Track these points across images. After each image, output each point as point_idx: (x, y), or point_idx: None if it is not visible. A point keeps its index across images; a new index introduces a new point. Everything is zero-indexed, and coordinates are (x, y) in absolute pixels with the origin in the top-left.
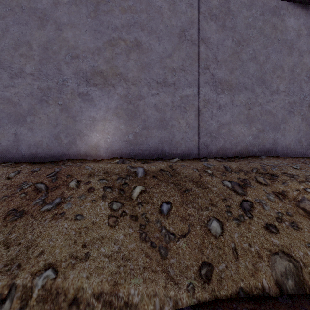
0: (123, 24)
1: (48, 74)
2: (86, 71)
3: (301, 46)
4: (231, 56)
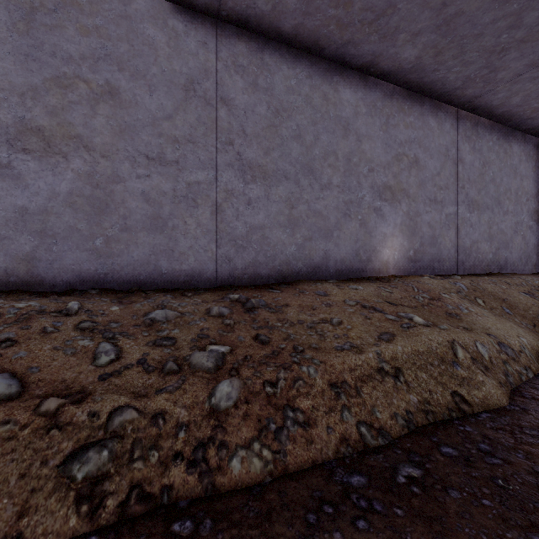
0: (406, 139)
1: (350, 187)
2: (379, 186)
3: (521, 171)
4: (479, 177)
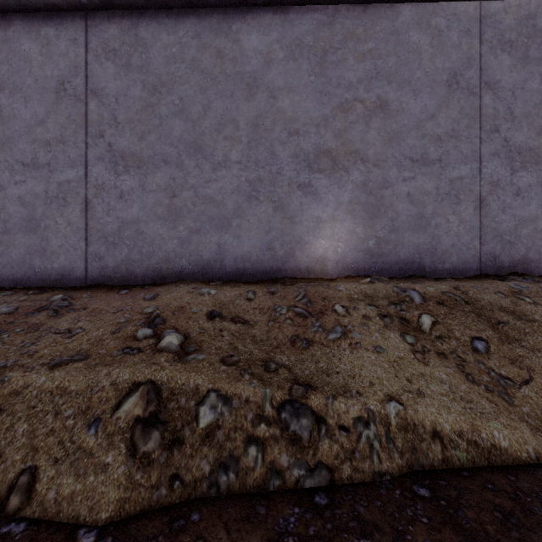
0: (360, 78)
1: (258, 160)
2: (309, 152)
3: None
4: (539, 106)
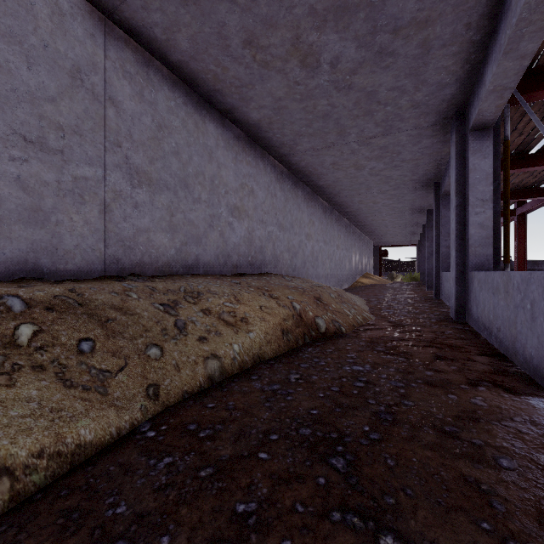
0: None
1: None
2: None
3: (219, 157)
4: (151, 140)
